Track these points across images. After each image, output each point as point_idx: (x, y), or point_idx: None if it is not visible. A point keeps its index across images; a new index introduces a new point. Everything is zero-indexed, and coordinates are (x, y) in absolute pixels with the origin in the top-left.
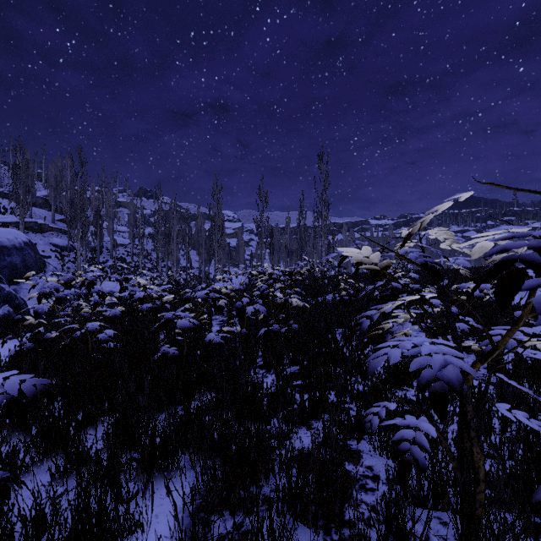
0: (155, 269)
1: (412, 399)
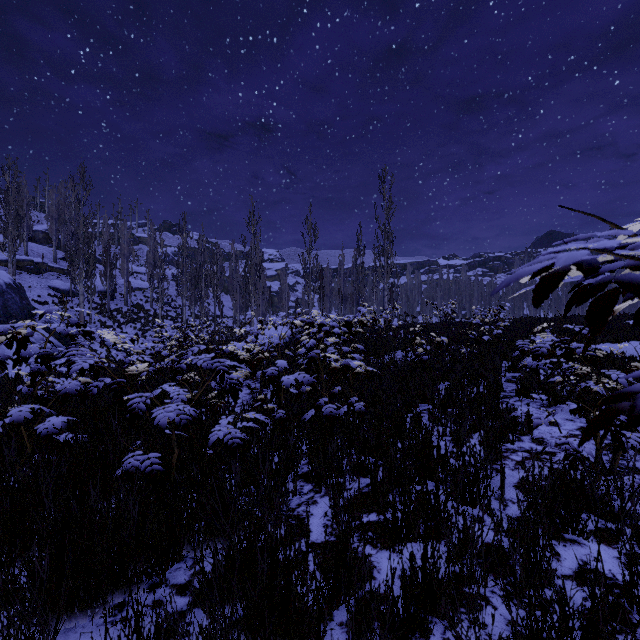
0: (180, 318)
1: (599, 571)
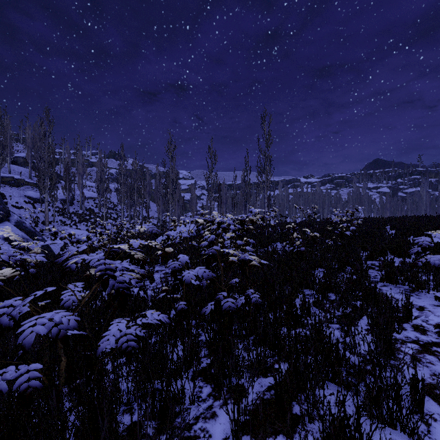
0: (120, 218)
1: None
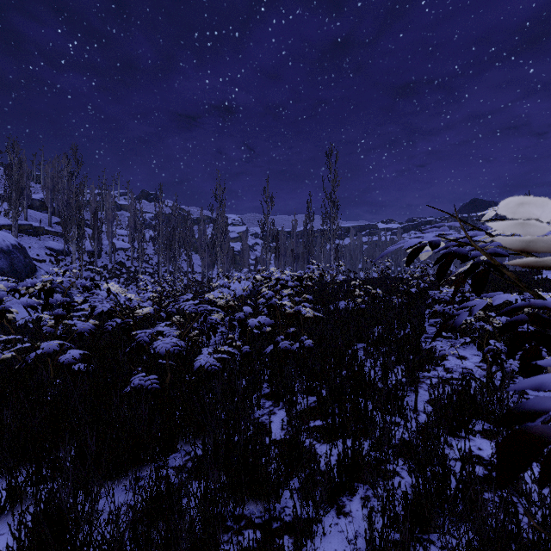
0: (157, 274)
1: (480, 455)
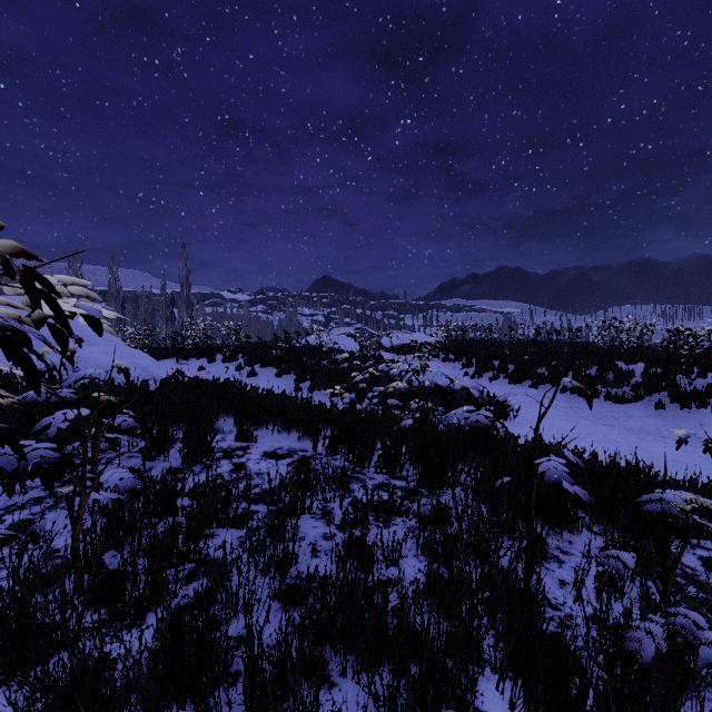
0: None
1: None
